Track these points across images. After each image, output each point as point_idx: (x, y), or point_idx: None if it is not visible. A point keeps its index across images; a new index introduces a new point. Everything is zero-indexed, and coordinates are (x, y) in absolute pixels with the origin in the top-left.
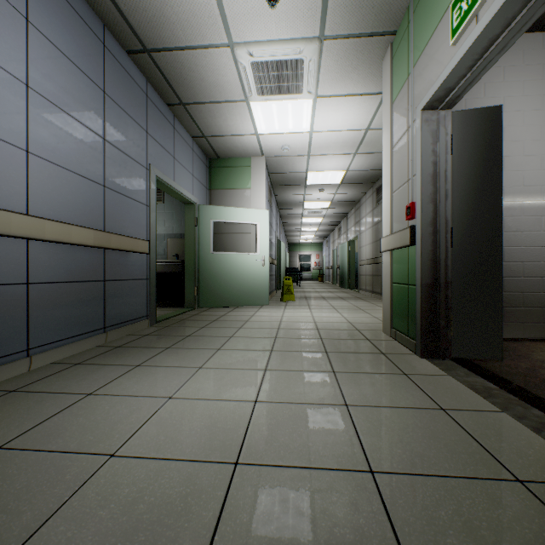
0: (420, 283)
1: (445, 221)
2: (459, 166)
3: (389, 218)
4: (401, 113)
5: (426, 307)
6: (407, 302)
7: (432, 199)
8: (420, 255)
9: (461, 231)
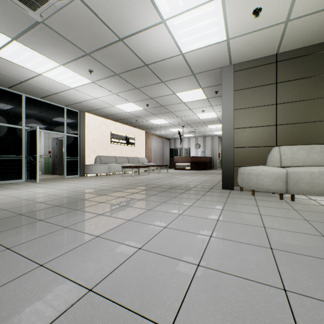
0: (52, 163)
1: (56, 155)
2: (57, 147)
3: (44, 152)
4: (47, 134)
5: (53, 167)
6: (49, 167)
7: (54, 151)
8: (52, 159)
9: (58, 156)
